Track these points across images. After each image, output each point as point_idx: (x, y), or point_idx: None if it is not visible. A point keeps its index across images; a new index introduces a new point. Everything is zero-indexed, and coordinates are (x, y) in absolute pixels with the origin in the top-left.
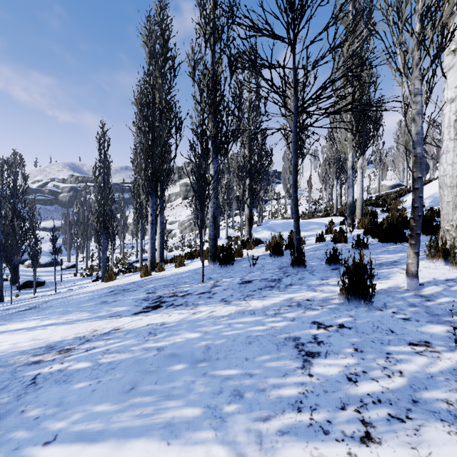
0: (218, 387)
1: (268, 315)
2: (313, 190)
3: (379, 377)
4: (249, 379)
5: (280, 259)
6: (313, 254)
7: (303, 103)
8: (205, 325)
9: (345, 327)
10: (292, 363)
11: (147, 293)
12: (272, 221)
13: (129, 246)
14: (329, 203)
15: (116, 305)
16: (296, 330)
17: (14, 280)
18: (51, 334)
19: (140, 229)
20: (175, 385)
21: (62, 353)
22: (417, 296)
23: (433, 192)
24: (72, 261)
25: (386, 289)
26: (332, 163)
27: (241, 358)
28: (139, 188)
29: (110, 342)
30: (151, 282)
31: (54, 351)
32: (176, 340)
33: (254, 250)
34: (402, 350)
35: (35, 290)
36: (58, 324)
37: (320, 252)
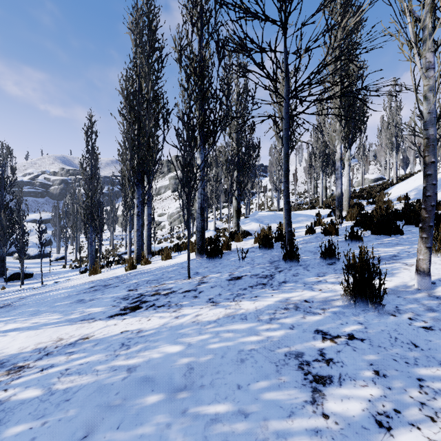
0: (202, 436)
1: (262, 320)
2: (298, 183)
3: (419, 420)
4: (243, 422)
5: (271, 252)
6: (304, 247)
7: (295, 88)
8: (188, 335)
9: (356, 338)
10: (298, 393)
11: (128, 291)
12: (259, 213)
13: (119, 238)
14: (314, 196)
15: (91, 304)
16: (297, 342)
17: (2, 273)
18: (8, 344)
19: (128, 221)
20: (143, 432)
21: (11, 373)
22: (432, 298)
23: (417, 185)
24: (62, 253)
25: (394, 288)
26: (318, 157)
27: (232, 384)
28: (125, 179)
29: (73, 357)
30: (134, 277)
31: (3, 370)
32: (152, 355)
33: (242, 243)
34: (436, 375)
35: (22, 283)
36: (22, 329)
37: (312, 245)
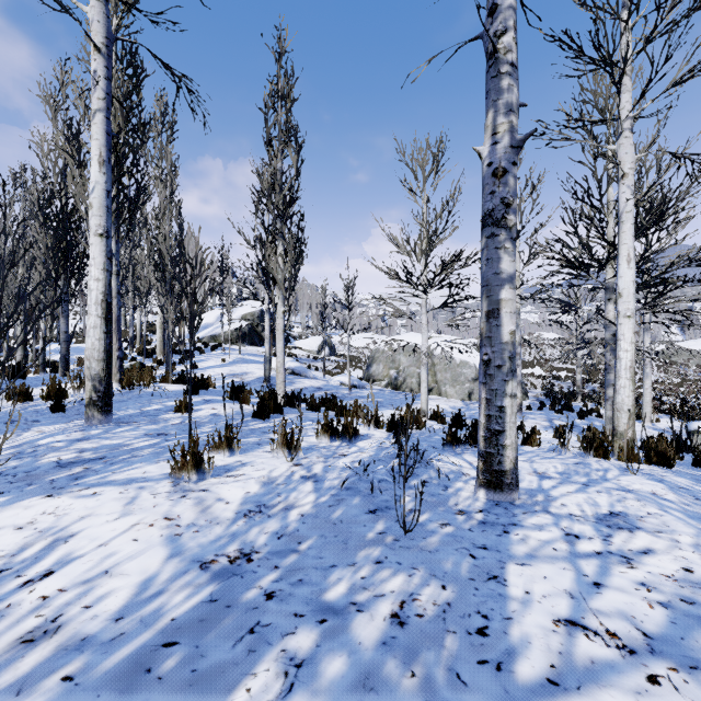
0: None
1: None
2: None
3: None
4: None
5: None
6: None
7: None
8: None
9: None
10: None
11: None
12: (54, 345)
13: None
14: None
15: None
16: None
17: None
18: None
19: None
20: None
21: None
22: None
23: None
24: None
25: None
26: None
27: None
28: None
29: None
30: None
31: None
32: None
33: None
34: None
35: None
36: None
37: None
